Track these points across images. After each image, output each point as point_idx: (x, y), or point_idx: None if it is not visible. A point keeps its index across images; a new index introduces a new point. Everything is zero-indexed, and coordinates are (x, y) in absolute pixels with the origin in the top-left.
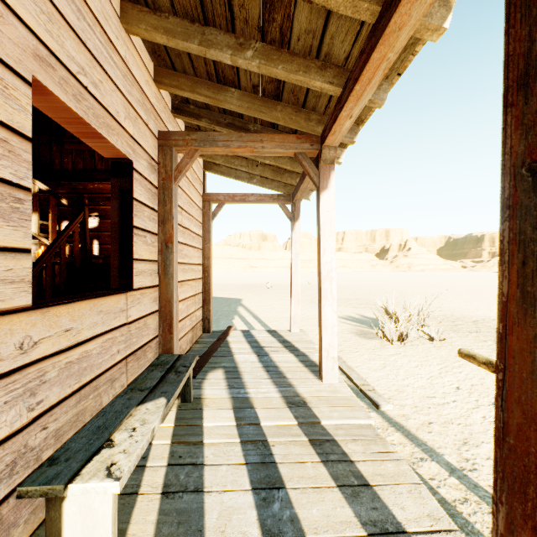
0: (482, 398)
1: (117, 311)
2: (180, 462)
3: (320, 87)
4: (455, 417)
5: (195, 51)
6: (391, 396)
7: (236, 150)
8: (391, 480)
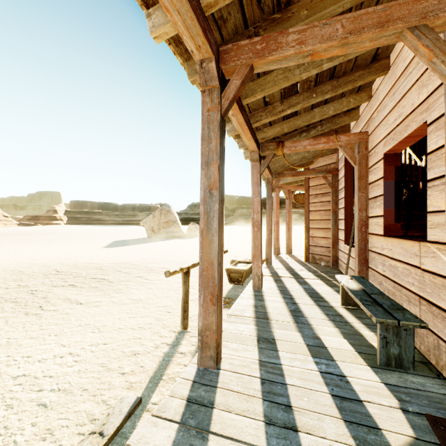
0: (5, 385)
1: (413, 253)
2: (343, 323)
3: (256, 96)
4: (92, 372)
5: (352, 54)
6: (82, 424)
7: (339, 50)
8: (244, 305)
